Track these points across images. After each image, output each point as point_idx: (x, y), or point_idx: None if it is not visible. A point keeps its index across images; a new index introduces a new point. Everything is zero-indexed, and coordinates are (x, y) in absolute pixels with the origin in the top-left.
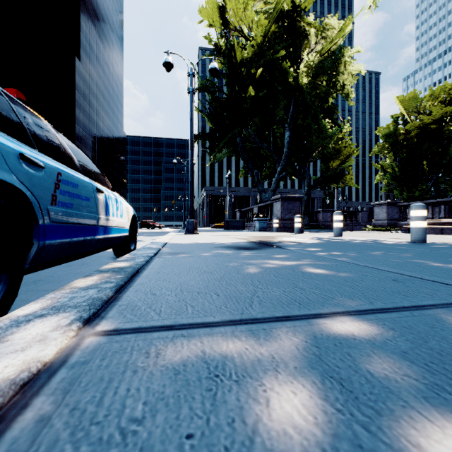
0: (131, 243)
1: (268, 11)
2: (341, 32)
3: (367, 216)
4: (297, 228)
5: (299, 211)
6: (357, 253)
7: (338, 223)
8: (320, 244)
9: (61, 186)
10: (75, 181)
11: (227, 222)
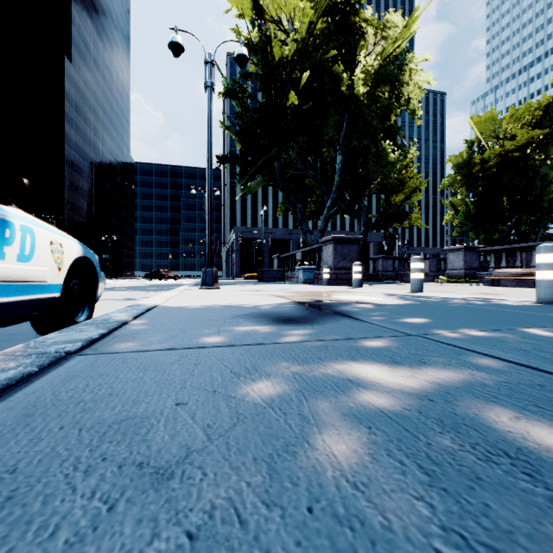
0: (82, 309)
1: None
2: (407, 31)
3: (436, 264)
4: (356, 280)
5: (357, 257)
6: (513, 334)
7: (417, 273)
8: (408, 307)
9: None
10: None
11: (261, 271)
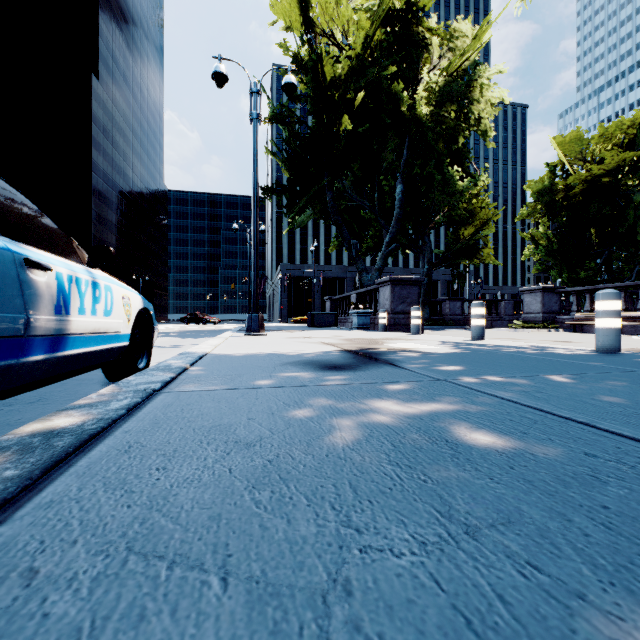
0: (141, 356)
1: (372, 9)
2: (476, 42)
3: (512, 307)
4: (415, 326)
5: (417, 300)
6: (530, 380)
7: (478, 319)
8: (456, 355)
9: None
10: None
11: (311, 315)
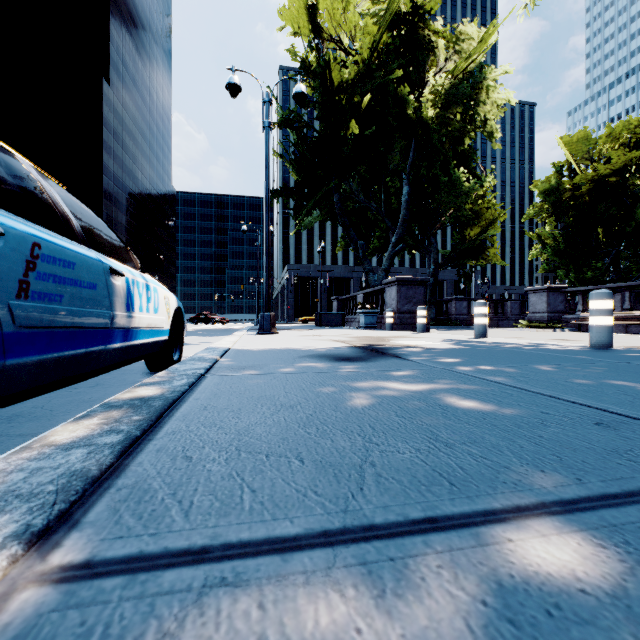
0: (174, 350)
1: (378, 14)
2: (482, 44)
3: (519, 307)
4: (421, 325)
5: (423, 300)
6: (519, 368)
7: (481, 318)
8: (457, 350)
9: (40, 266)
10: (68, 257)
11: (319, 315)
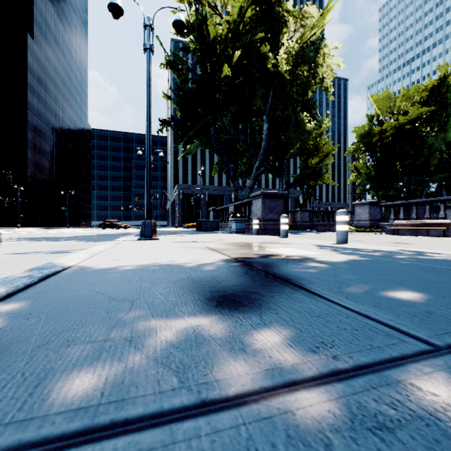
0: None
1: None
2: (322, 20)
3: None
4: (284, 231)
5: (283, 210)
6: None
7: (343, 225)
8: (356, 266)
9: None
10: None
11: (199, 222)
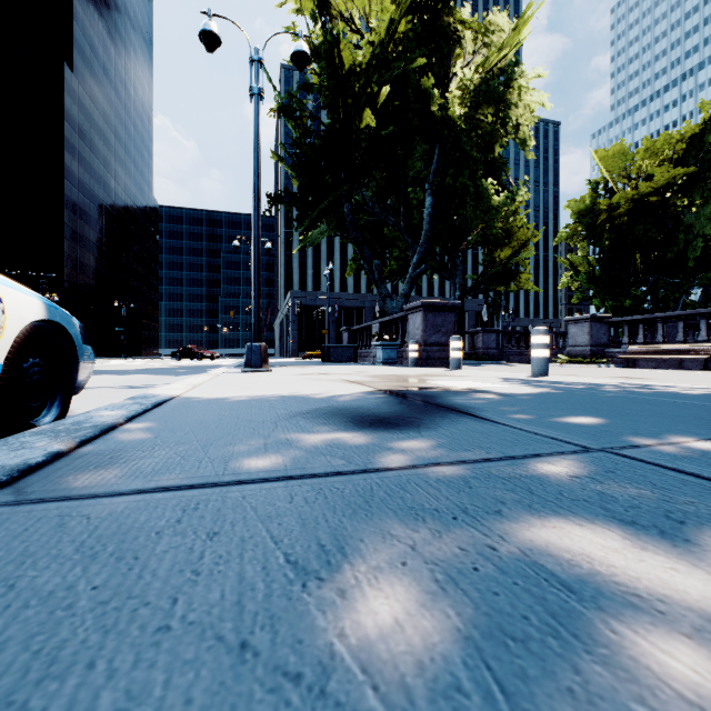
0: (48, 404)
1: None
2: (516, 36)
3: (551, 340)
4: (455, 359)
5: (454, 330)
6: None
7: (541, 350)
8: (546, 397)
9: None
10: None
11: (326, 348)
